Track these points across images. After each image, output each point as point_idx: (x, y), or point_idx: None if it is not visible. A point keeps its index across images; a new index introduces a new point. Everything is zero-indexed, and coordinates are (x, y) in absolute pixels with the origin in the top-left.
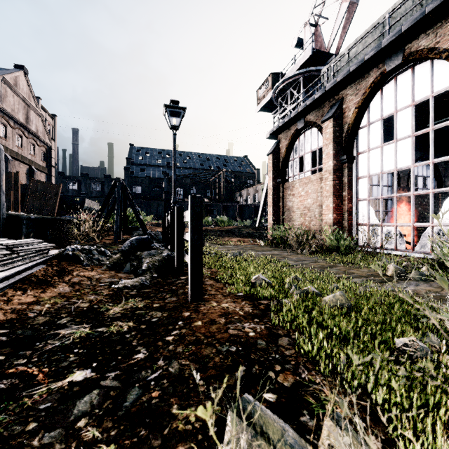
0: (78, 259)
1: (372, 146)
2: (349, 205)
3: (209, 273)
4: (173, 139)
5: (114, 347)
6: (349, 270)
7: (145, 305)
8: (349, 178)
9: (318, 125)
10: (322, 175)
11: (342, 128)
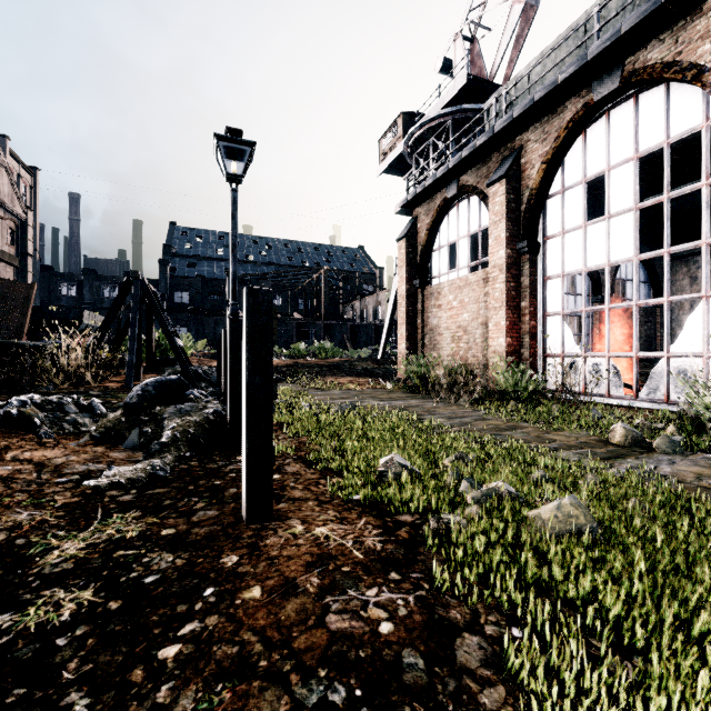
0: (31, 422)
1: (570, 227)
2: (532, 324)
3: (294, 446)
4: (232, 199)
5: (2, 696)
6: (545, 434)
7: (143, 532)
8: (531, 279)
9: (480, 192)
10: (487, 273)
11: (521, 196)
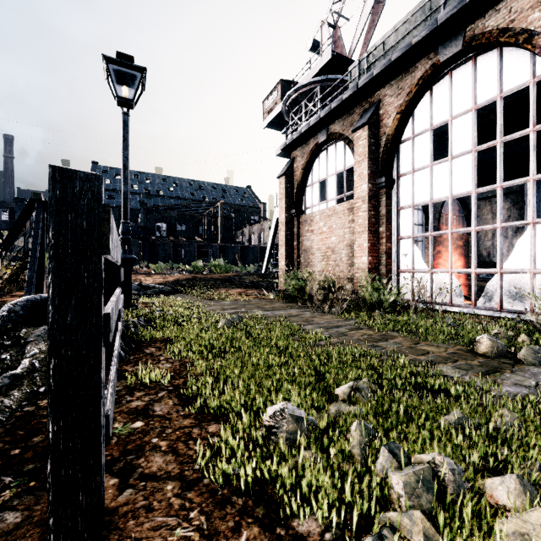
0: None
1: (419, 166)
2: (388, 245)
3: (174, 370)
4: (123, 122)
5: None
6: (416, 344)
7: None
8: (387, 208)
9: (345, 138)
10: (351, 204)
11: (379, 141)
